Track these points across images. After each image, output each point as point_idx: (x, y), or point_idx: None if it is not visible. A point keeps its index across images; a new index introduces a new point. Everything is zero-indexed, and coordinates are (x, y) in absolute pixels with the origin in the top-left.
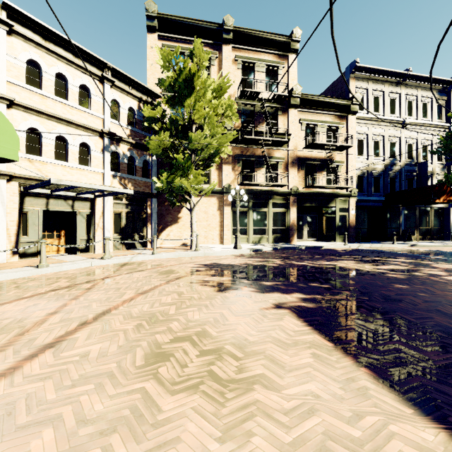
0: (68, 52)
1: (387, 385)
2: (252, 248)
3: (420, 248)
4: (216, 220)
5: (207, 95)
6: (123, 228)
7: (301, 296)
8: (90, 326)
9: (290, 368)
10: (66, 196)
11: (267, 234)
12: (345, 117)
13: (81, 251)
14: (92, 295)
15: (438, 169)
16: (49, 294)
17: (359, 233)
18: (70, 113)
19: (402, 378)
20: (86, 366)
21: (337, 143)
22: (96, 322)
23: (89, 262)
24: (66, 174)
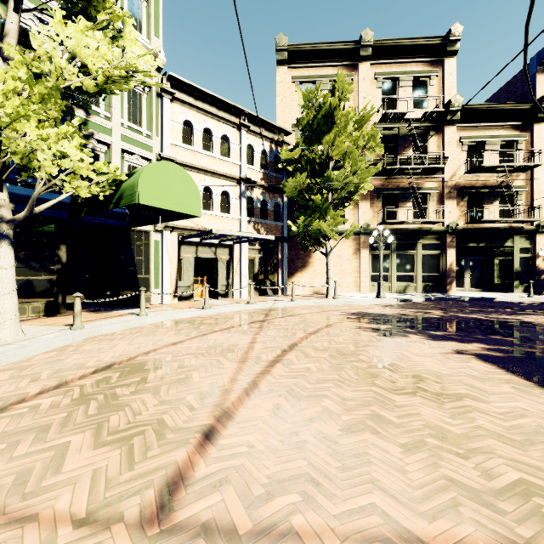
0: (212, 107)
1: None
2: (398, 297)
3: None
4: (351, 265)
5: (348, 128)
6: (256, 274)
7: (483, 346)
8: (292, 353)
9: (492, 393)
10: (211, 244)
11: (414, 281)
12: (529, 126)
13: (222, 296)
14: (268, 332)
15: None
16: (232, 330)
17: None
18: (214, 164)
19: None
20: (316, 375)
21: (517, 163)
22: (293, 351)
23: (239, 306)
24: (211, 222)
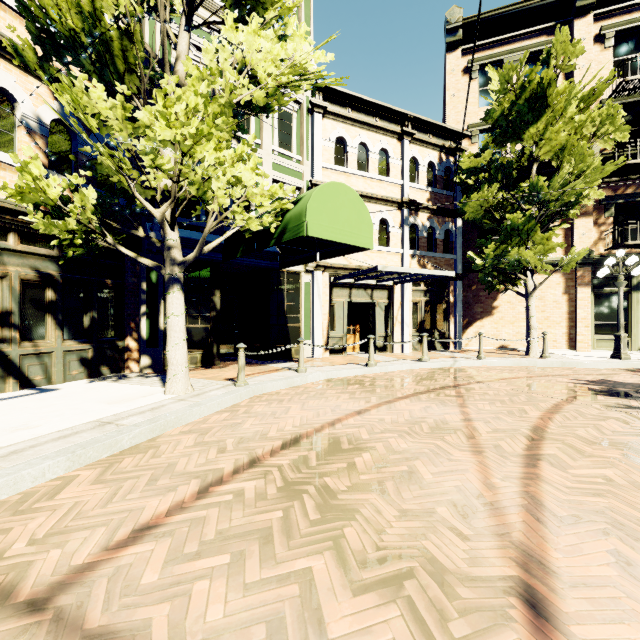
0: (368, 116)
1: None
2: None
3: None
4: (560, 310)
5: (569, 111)
6: (421, 322)
7: None
8: (548, 444)
9: None
10: (366, 285)
11: None
12: None
13: (379, 350)
14: (479, 405)
15: None
16: (422, 397)
17: None
18: (370, 187)
19: None
20: (636, 494)
21: None
22: (547, 440)
23: (409, 364)
24: (367, 258)
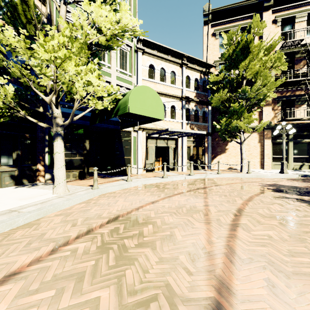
0: (165, 54)
1: None
2: (298, 173)
3: None
4: (257, 150)
5: (260, 55)
6: (191, 156)
7: None
8: (243, 218)
9: None
10: (164, 138)
11: (308, 162)
12: None
13: (171, 170)
14: (213, 197)
15: None
16: (187, 194)
17: None
18: (166, 89)
19: None
20: (282, 244)
21: None
22: (243, 215)
23: (184, 176)
24: (165, 125)
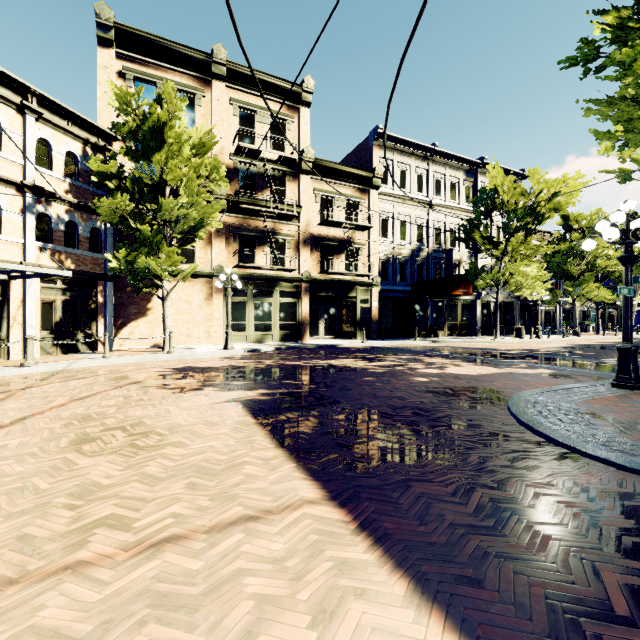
0: None
1: (273, 437)
2: (249, 348)
3: (439, 344)
4: (203, 313)
5: (185, 152)
6: (57, 323)
7: (263, 392)
8: (7, 428)
9: (206, 436)
10: None
11: (272, 330)
12: (367, 191)
13: None
14: (7, 405)
15: (466, 258)
16: None
17: (382, 328)
18: None
19: (288, 433)
20: (5, 452)
21: (356, 222)
22: (15, 425)
23: None
24: None
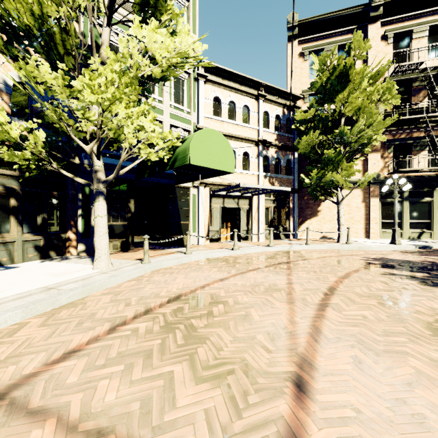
0: (235, 83)
1: None
2: (415, 244)
3: None
4: (360, 213)
5: (363, 84)
6: (271, 221)
7: None
8: (335, 297)
9: None
10: (234, 196)
11: (430, 228)
12: None
13: (243, 239)
14: (299, 274)
15: None
16: (265, 270)
17: None
18: (237, 130)
19: None
20: (377, 325)
21: None
22: (335, 295)
23: (261, 248)
24: (235, 178)
